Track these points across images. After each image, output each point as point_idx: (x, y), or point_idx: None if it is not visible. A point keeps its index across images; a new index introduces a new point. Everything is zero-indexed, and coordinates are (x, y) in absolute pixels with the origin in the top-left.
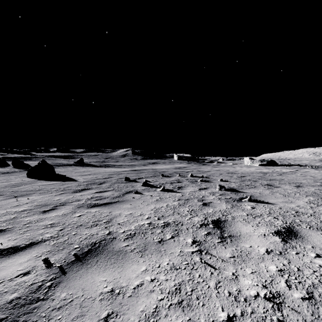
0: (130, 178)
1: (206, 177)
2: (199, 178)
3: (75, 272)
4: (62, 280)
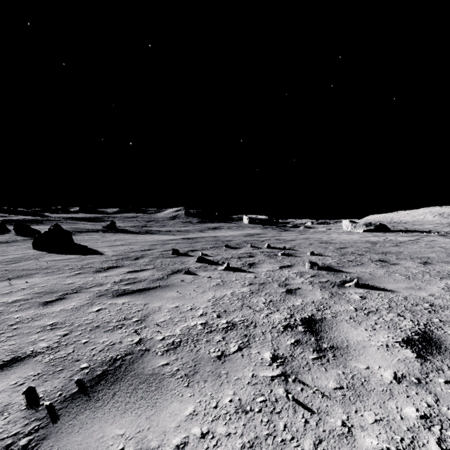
0: (180, 250)
1: (289, 249)
2: (280, 250)
3: (74, 416)
4: (49, 434)
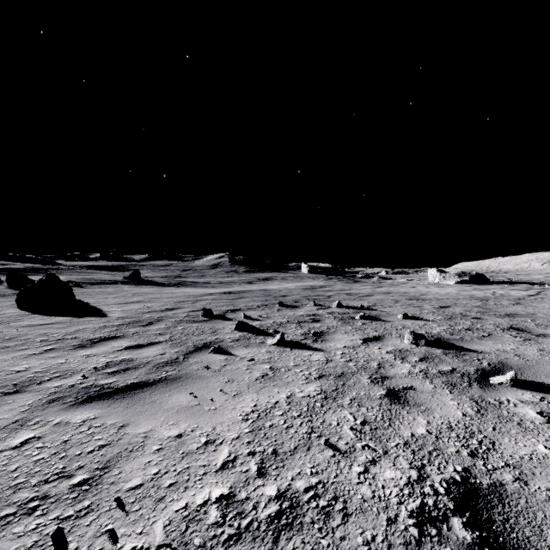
0: (215, 310)
1: (368, 308)
2: (356, 310)
3: None
4: None
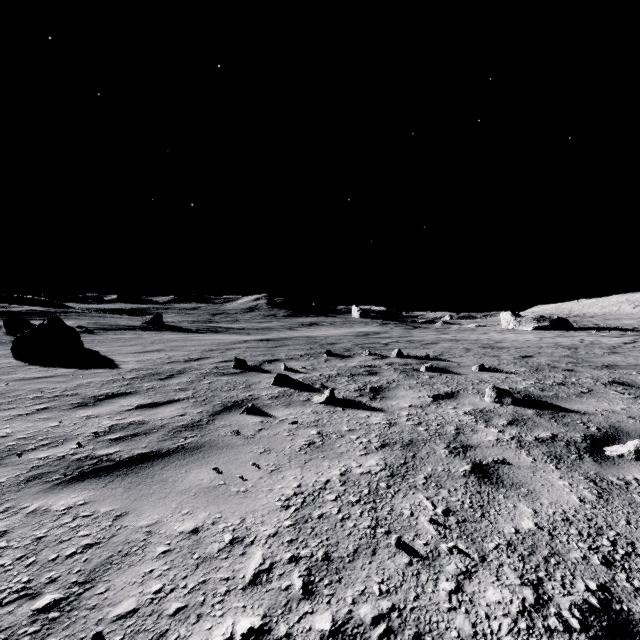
0: (250, 360)
1: (435, 358)
2: (420, 361)
3: None
4: None
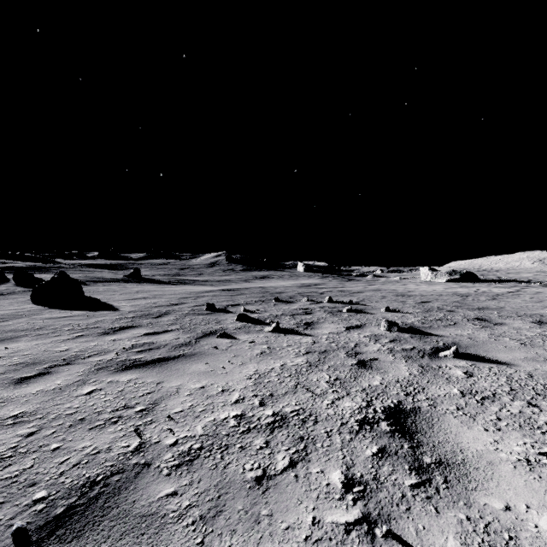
0: (217, 305)
1: (356, 303)
2: (344, 305)
3: None
4: None
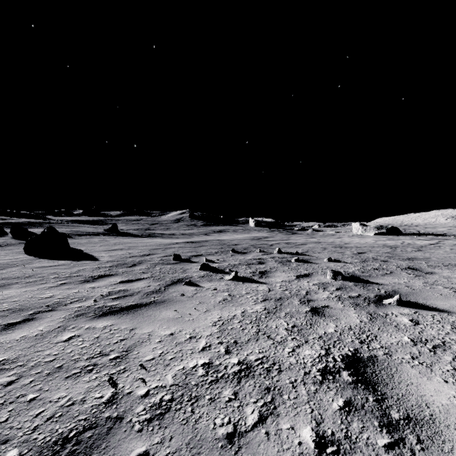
0: (182, 255)
1: (302, 254)
2: (292, 255)
3: None
4: None
